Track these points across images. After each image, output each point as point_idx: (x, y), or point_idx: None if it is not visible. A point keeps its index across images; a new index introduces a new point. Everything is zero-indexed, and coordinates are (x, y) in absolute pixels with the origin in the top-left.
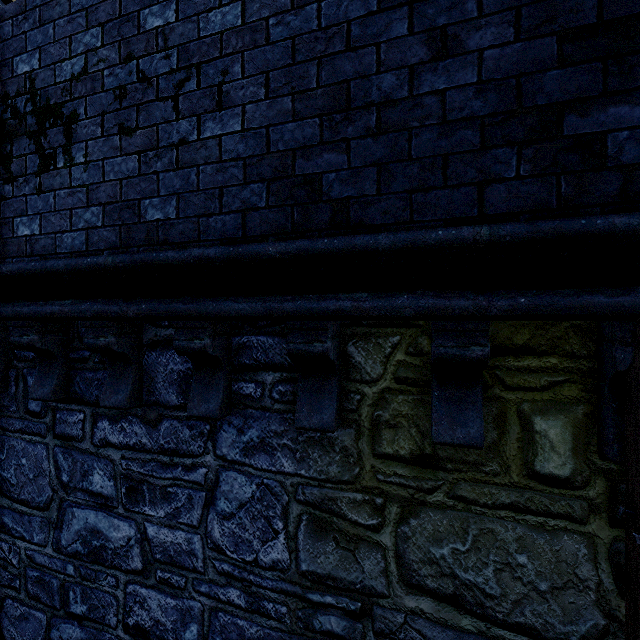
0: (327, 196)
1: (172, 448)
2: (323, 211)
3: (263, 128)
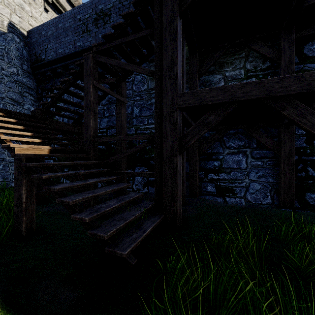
0: None
1: None
2: None
3: None
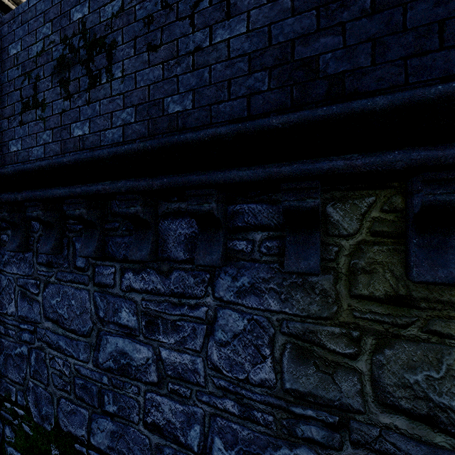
0: (323, 73)
1: (180, 292)
2: (320, 86)
3: (265, 27)
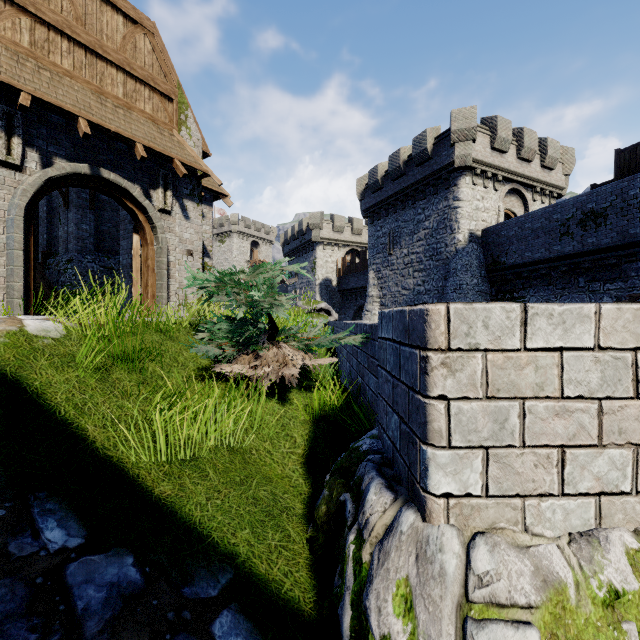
0: None
1: (632, 286)
2: None
3: None
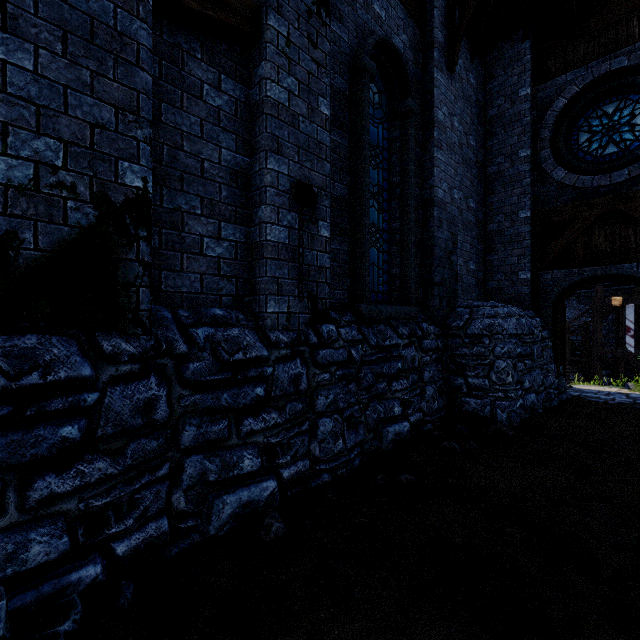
0: None
1: None
2: None
3: None
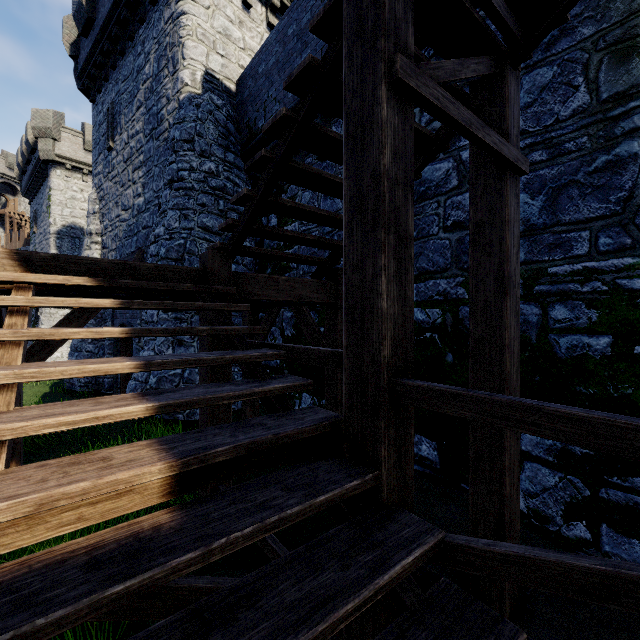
0: None
1: None
2: None
3: None
